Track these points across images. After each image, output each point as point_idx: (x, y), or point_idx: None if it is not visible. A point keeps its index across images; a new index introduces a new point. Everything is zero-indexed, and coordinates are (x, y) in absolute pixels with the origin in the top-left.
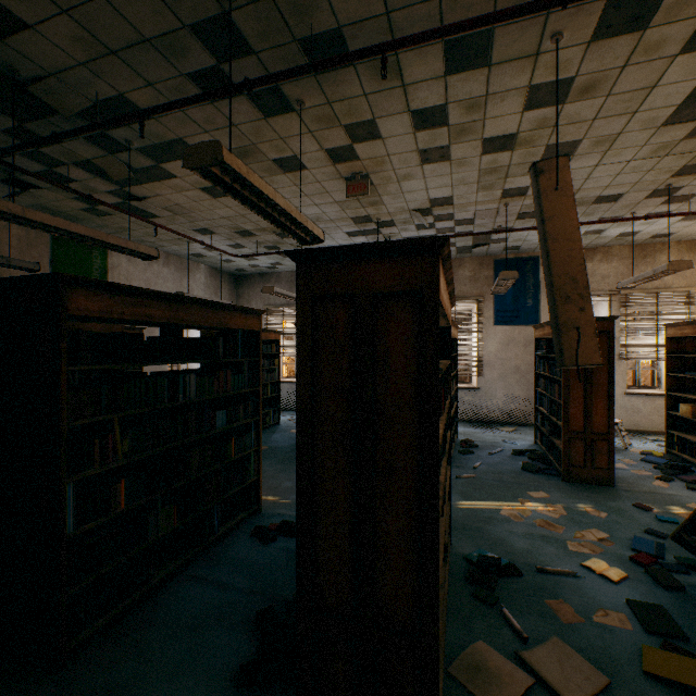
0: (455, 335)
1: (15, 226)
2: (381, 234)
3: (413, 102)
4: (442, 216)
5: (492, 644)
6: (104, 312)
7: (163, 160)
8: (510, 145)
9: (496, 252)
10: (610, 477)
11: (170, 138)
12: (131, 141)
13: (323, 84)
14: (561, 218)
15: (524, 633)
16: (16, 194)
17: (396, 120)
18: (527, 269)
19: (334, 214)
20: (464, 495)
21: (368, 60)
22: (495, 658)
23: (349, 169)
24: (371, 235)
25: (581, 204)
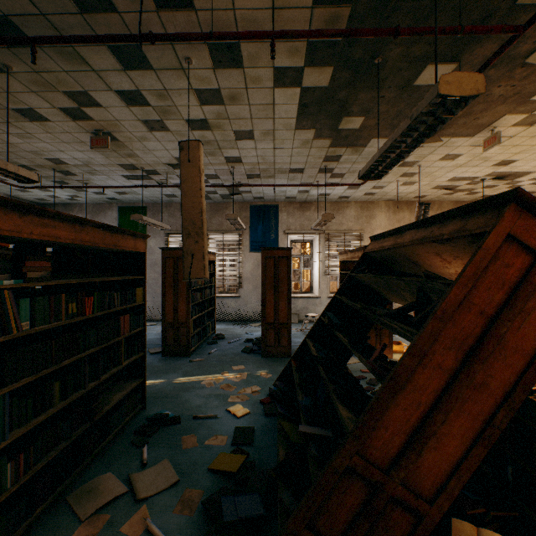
0: None
1: None
2: (153, 179)
3: (112, 84)
4: None
5: (118, 473)
6: None
7: None
8: (208, 126)
9: (250, 200)
10: (289, 351)
11: None
12: None
13: (20, 56)
14: (191, 181)
15: (145, 461)
16: None
17: (106, 95)
18: (271, 213)
19: (102, 160)
20: (186, 373)
21: (50, 45)
22: (110, 482)
23: (91, 126)
24: (145, 179)
25: (283, 173)
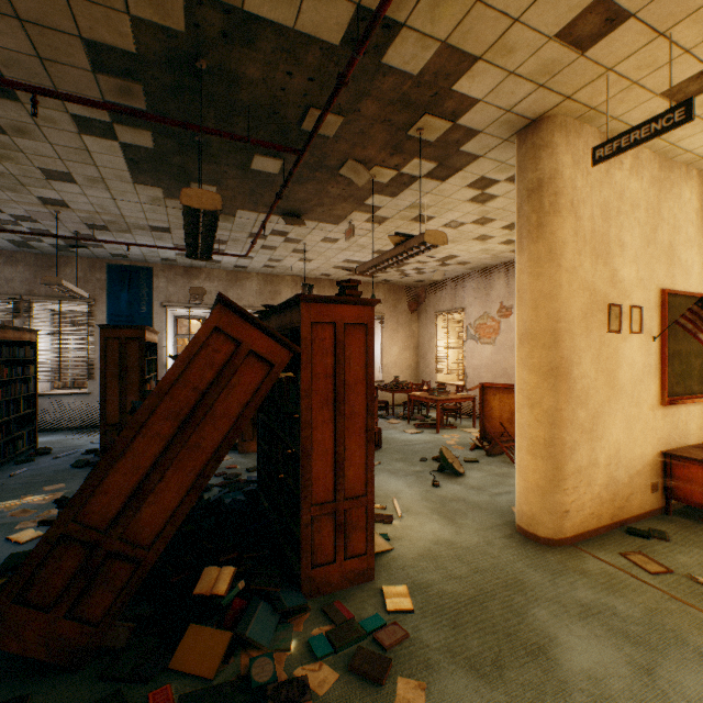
0: (14, 338)
1: None
2: None
3: None
4: None
5: None
6: None
7: None
8: None
9: (108, 257)
10: None
11: None
12: None
13: None
14: None
15: None
16: None
17: None
18: (143, 277)
19: None
20: None
21: None
22: None
23: None
24: None
25: (142, 229)
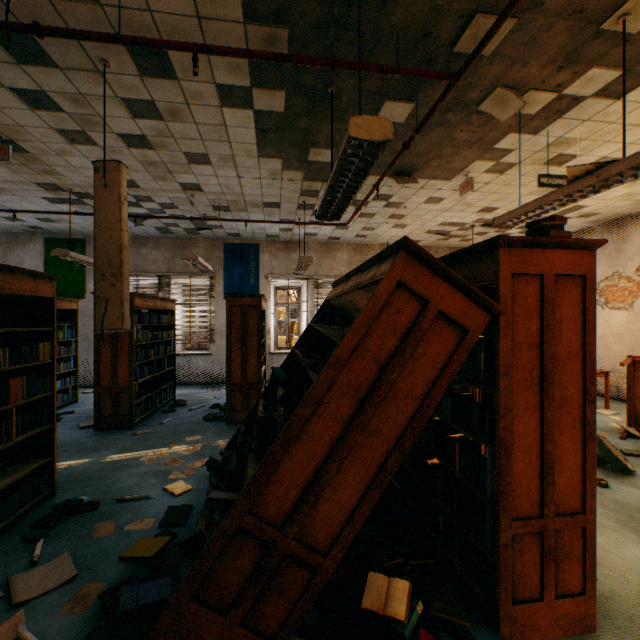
0: (161, 307)
1: None
2: (89, 205)
3: (3, 79)
4: (142, 197)
5: None
6: None
7: None
8: (149, 144)
9: (224, 237)
10: None
11: None
12: None
13: None
14: (108, 210)
15: (37, 557)
16: None
17: None
18: (251, 253)
19: (8, 176)
20: (122, 449)
21: None
22: None
23: None
24: (78, 204)
25: (257, 206)
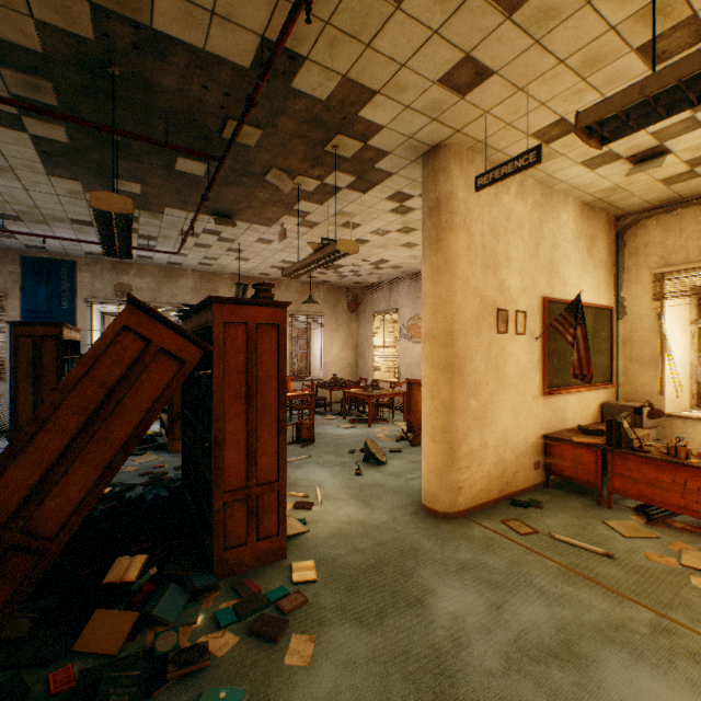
0: None
1: None
2: None
3: None
4: None
5: None
6: None
7: None
8: None
9: (22, 248)
10: None
11: None
12: None
13: None
14: None
15: None
16: None
17: None
18: (64, 271)
19: None
20: None
21: None
22: None
23: None
24: None
25: (61, 221)
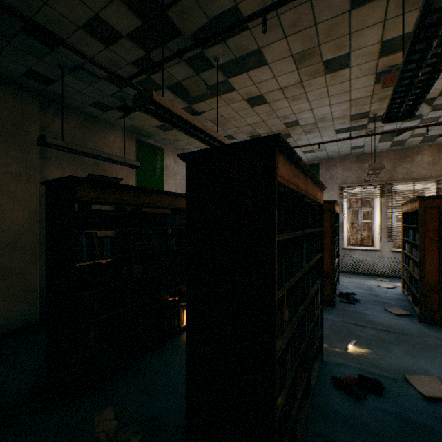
0: None
1: (118, 141)
2: (365, 129)
3: None
4: (438, 106)
5: None
6: (287, 181)
7: (232, 74)
8: None
9: None
10: None
11: (250, 50)
12: (218, 58)
13: None
14: None
15: None
16: (125, 116)
17: None
18: None
19: (338, 113)
20: None
21: None
22: None
23: (390, 61)
24: (355, 130)
25: None
